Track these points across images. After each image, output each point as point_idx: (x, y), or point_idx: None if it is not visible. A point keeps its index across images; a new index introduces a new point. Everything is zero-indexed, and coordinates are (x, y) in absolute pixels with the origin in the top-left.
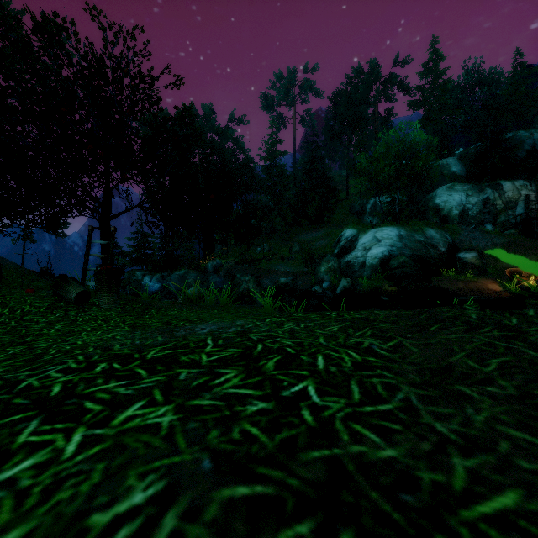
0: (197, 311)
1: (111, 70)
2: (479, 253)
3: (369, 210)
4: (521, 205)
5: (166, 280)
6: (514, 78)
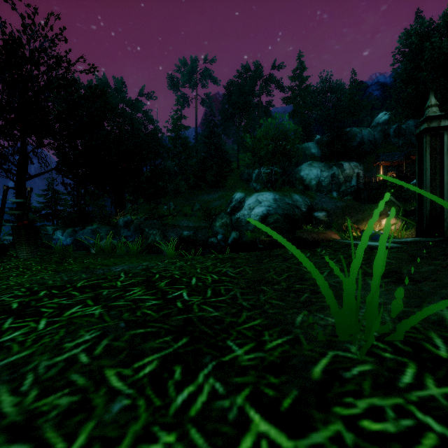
0: (111, 259)
1: (29, 51)
2: (327, 213)
3: (254, 178)
4: (354, 179)
5: (79, 234)
6: (351, 90)
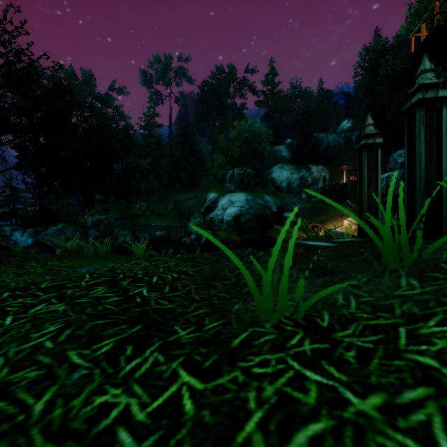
0: (77, 261)
1: None
2: (296, 213)
3: (228, 179)
4: (321, 182)
5: (41, 235)
6: (318, 97)
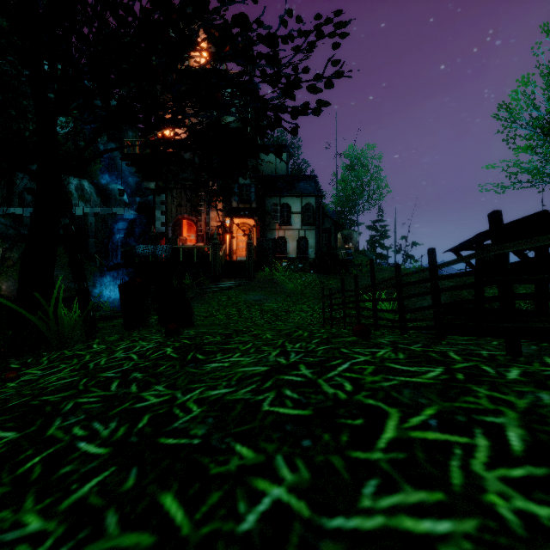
0: None
1: None
2: None
3: None
4: None
5: None
6: None
